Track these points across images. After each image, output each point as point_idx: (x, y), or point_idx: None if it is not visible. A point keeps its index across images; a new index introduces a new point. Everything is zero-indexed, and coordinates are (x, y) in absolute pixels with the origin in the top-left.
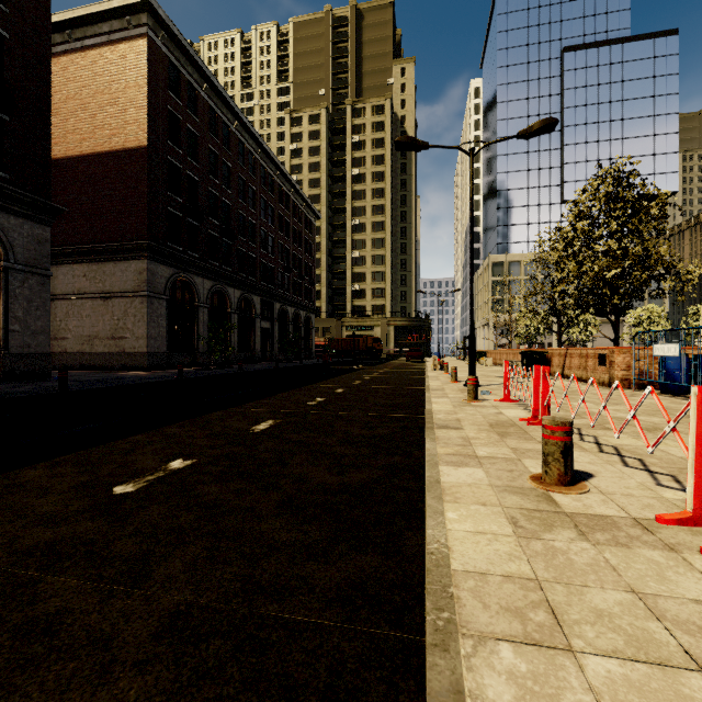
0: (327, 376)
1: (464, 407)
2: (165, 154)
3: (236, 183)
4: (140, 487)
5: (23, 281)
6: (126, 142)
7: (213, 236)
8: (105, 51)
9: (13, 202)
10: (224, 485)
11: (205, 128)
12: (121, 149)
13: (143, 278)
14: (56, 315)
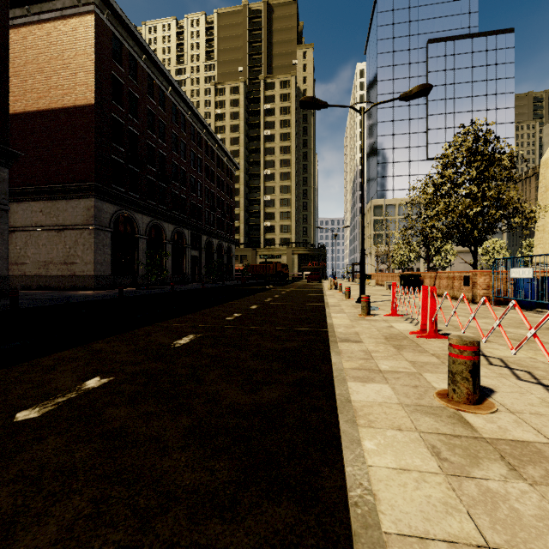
0: (244, 295)
1: (360, 321)
2: (109, 111)
3: (170, 138)
4: (46, 412)
5: None
6: (76, 100)
7: (151, 180)
8: (59, 24)
9: None
10: (134, 407)
11: (144, 92)
12: (72, 106)
13: (90, 213)
14: (16, 244)
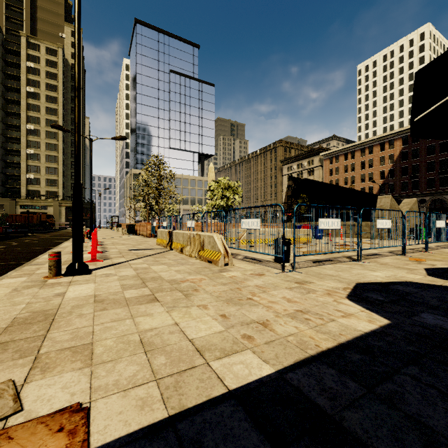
0: (4, 239)
1: None
2: None
3: None
4: None
5: None
6: None
7: None
8: None
9: None
10: None
11: None
12: None
13: None
14: None
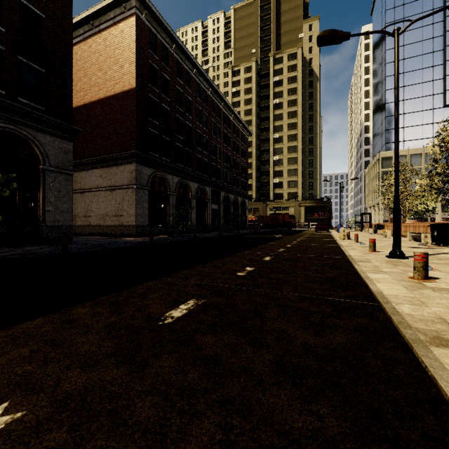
0: (256, 244)
1: (423, 291)
2: (147, 92)
3: (194, 111)
4: None
5: (55, 178)
6: (123, 87)
7: (179, 147)
8: (112, 30)
9: (48, 126)
10: None
11: (174, 75)
12: (120, 92)
13: (133, 175)
14: (85, 201)
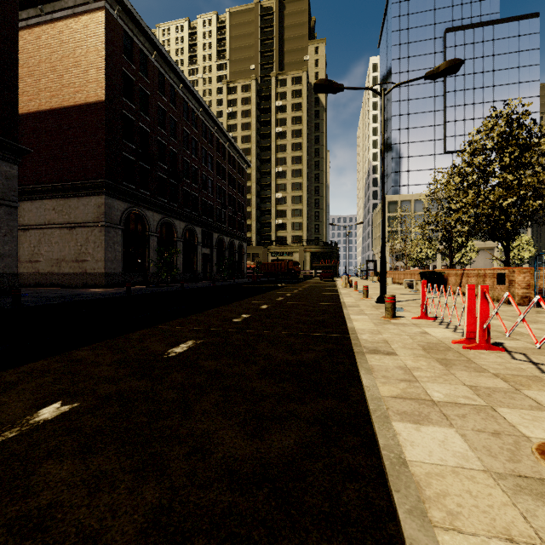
0: (254, 293)
1: (385, 325)
2: (120, 108)
3: (181, 135)
4: None
5: None
6: (87, 97)
7: (162, 177)
8: (70, 22)
9: None
10: (84, 461)
11: (155, 89)
12: (83, 104)
13: (101, 210)
14: (31, 242)
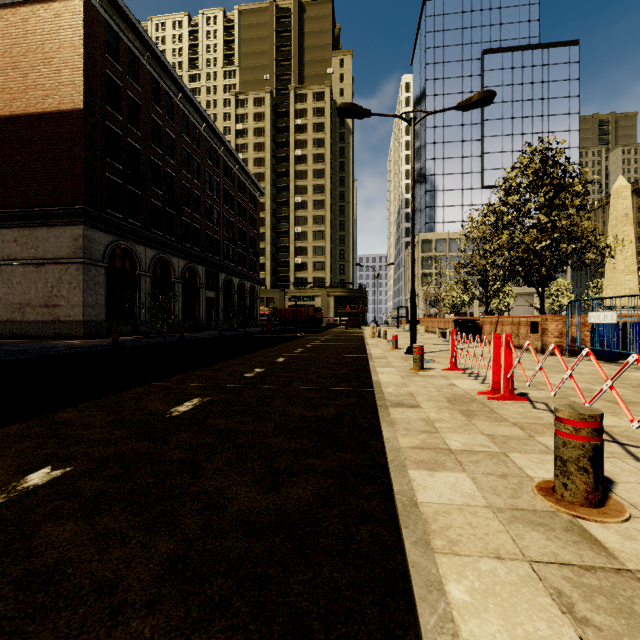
0: (269, 344)
1: (413, 378)
2: (103, 119)
3: (180, 155)
4: None
5: None
6: (61, 103)
7: (156, 205)
8: (38, 8)
9: None
10: (88, 522)
11: (147, 98)
12: (55, 111)
13: (78, 244)
14: None
